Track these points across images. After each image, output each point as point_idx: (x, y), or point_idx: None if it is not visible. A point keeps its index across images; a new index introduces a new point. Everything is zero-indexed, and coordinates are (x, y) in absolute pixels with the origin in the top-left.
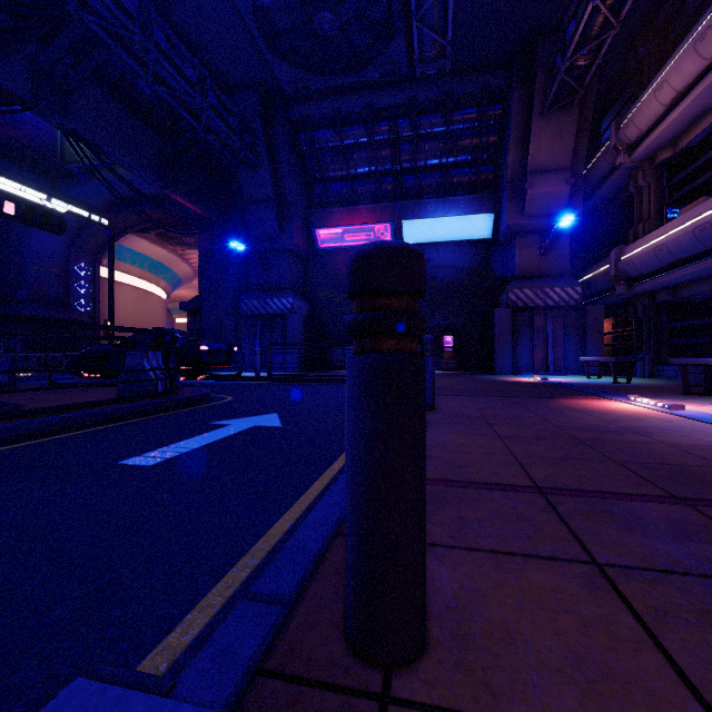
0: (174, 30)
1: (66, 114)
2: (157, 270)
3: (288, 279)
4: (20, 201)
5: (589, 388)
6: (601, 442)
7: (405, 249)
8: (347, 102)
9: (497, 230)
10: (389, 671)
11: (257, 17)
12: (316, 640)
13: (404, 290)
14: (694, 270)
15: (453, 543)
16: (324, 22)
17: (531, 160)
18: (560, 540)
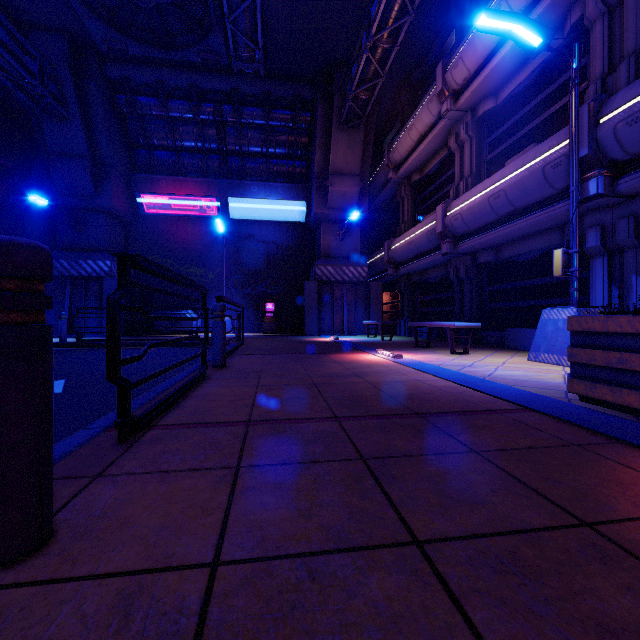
0: None
1: None
2: None
3: (106, 241)
4: None
5: (360, 345)
6: (328, 384)
7: (11, 244)
8: (171, 76)
9: (309, 216)
10: None
11: None
12: None
13: (10, 276)
14: (429, 261)
15: (138, 471)
16: None
17: (332, 163)
18: (228, 455)
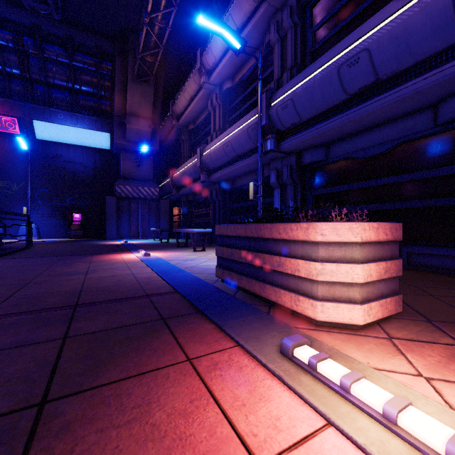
0: None
1: None
2: None
3: None
4: None
5: (137, 246)
6: (41, 283)
7: None
8: None
9: (113, 145)
10: None
11: None
12: None
13: None
14: (196, 186)
15: None
16: None
17: (128, 106)
18: None
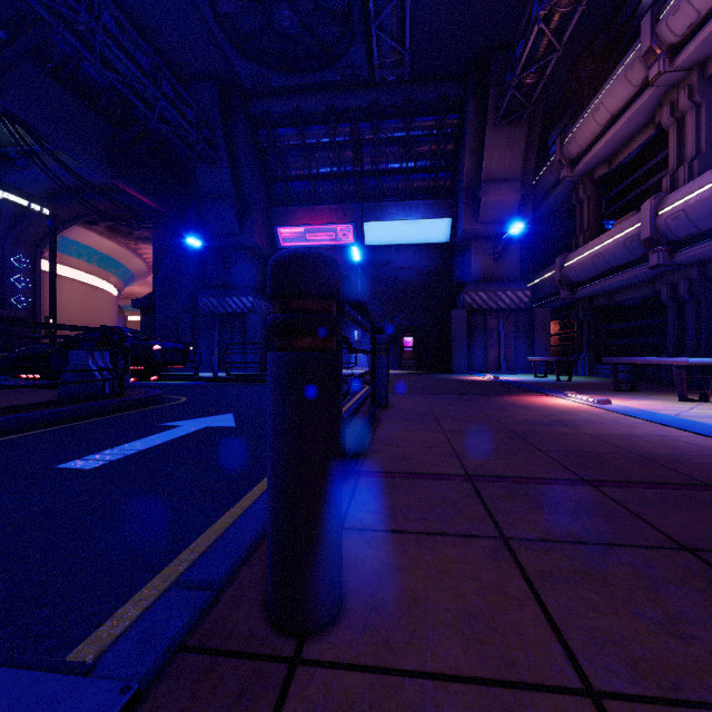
0: (124, 13)
1: None
2: (107, 265)
3: (248, 278)
4: None
5: (534, 386)
6: (533, 434)
7: (318, 257)
8: (309, 102)
9: (455, 235)
10: (303, 638)
11: (214, 8)
12: (239, 617)
13: (317, 294)
14: (625, 278)
15: (382, 527)
16: (284, 20)
17: (485, 169)
18: (477, 520)
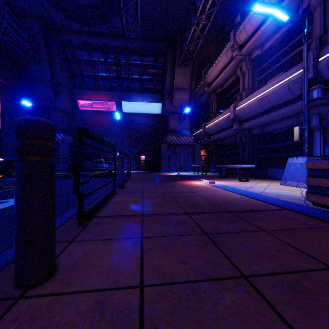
0: None
1: None
2: None
3: (60, 124)
4: None
5: (191, 177)
6: (179, 196)
7: (37, 121)
8: (93, 40)
9: (163, 111)
10: (28, 288)
11: None
12: None
13: (37, 137)
14: (226, 133)
15: (91, 239)
16: None
17: (175, 83)
18: (135, 232)
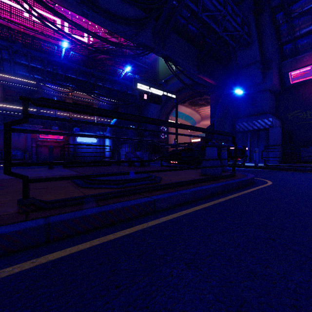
0: None
1: (164, 48)
2: (187, 119)
3: (268, 107)
4: (148, 93)
5: None
6: None
7: None
8: None
9: None
10: None
11: None
12: None
13: None
14: None
15: None
16: None
17: None
18: None
